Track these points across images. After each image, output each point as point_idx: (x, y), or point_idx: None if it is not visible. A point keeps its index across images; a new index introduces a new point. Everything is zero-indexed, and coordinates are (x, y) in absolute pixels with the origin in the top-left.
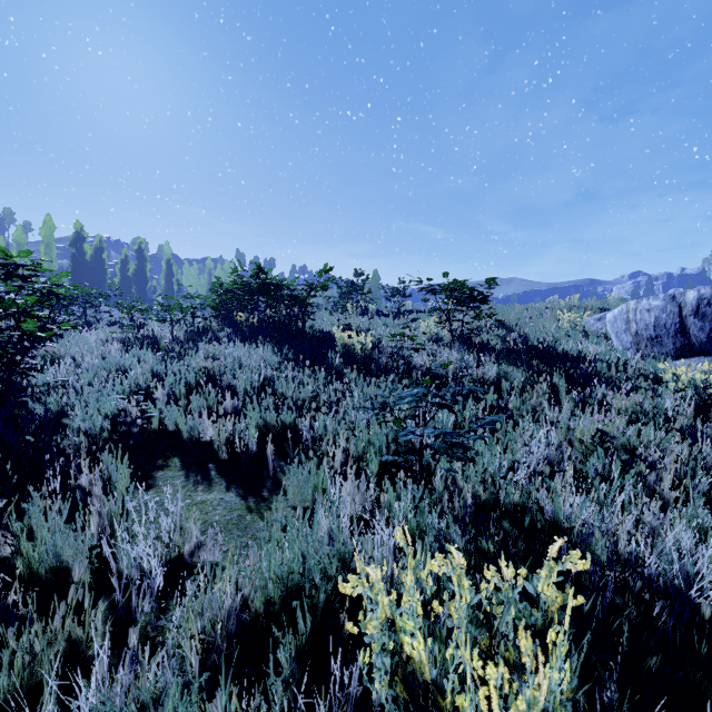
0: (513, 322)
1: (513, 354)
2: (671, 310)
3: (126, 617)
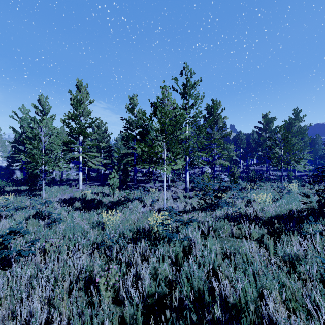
0: None
1: None
2: None
3: (208, 234)
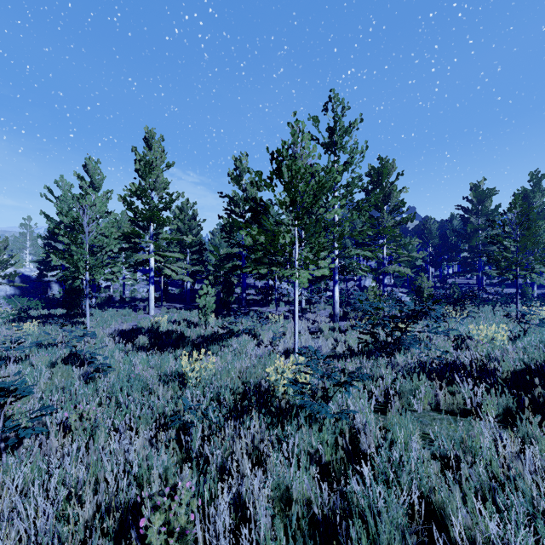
0: None
1: None
2: None
3: (386, 403)
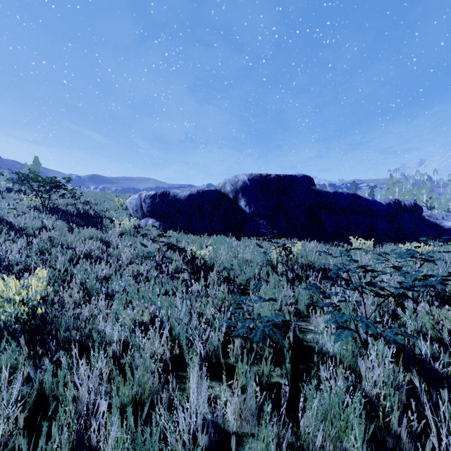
0: (95, 201)
1: (67, 215)
2: (139, 200)
3: None
